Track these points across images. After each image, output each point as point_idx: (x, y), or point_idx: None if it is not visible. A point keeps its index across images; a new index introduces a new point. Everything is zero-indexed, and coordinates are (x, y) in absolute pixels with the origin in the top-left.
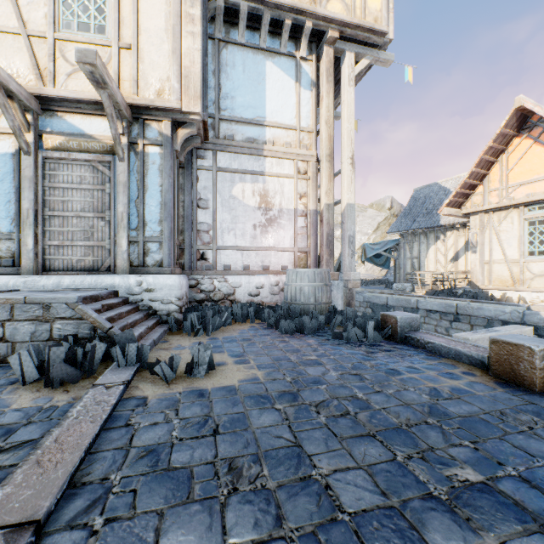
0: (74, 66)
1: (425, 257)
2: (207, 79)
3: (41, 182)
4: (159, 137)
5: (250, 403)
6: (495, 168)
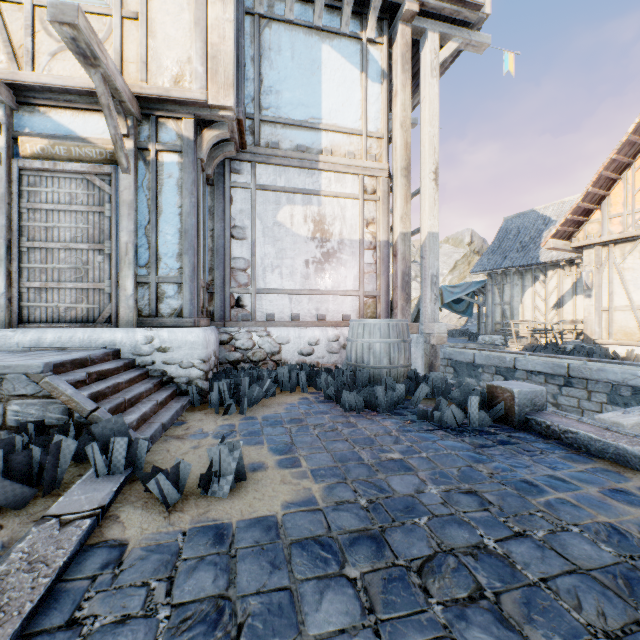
0: (60, 43)
1: (519, 303)
2: (244, 66)
3: (16, 201)
4: (177, 140)
5: (301, 562)
6: (617, 188)
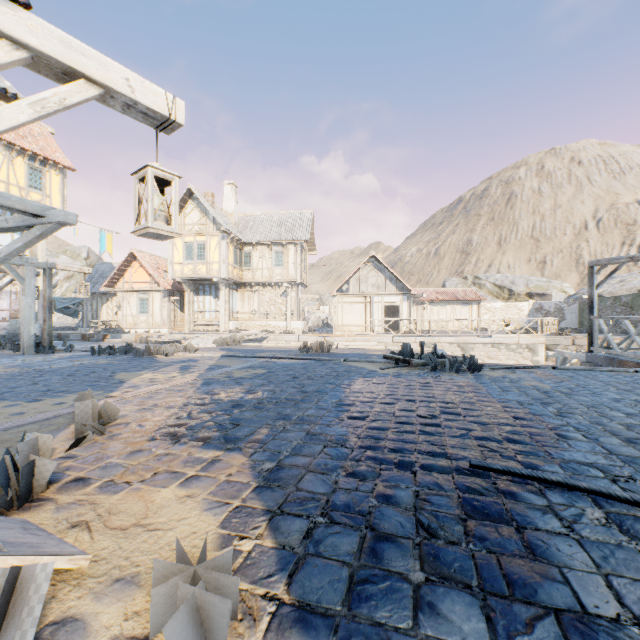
0: None
1: (101, 311)
2: None
3: None
4: None
5: None
6: (128, 272)
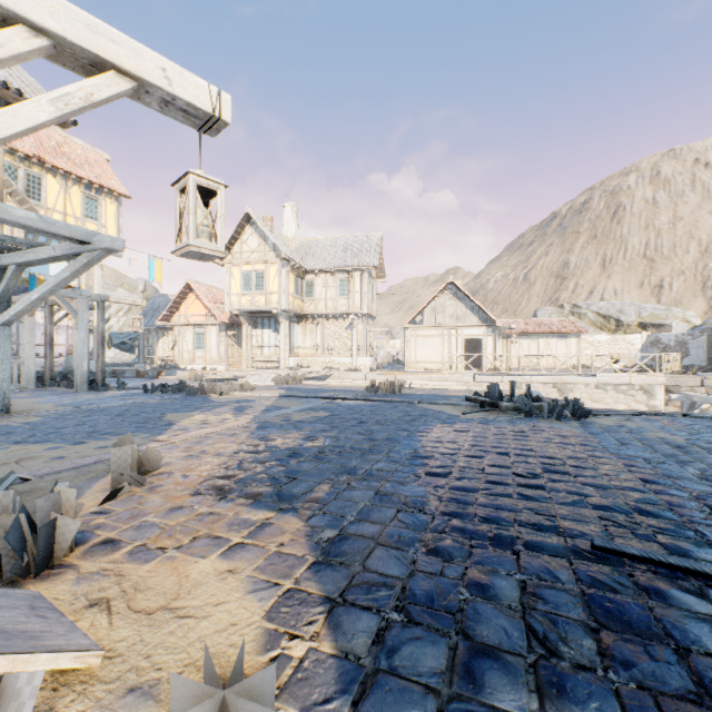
0: None
1: (157, 347)
2: None
3: None
4: None
5: None
6: (184, 305)
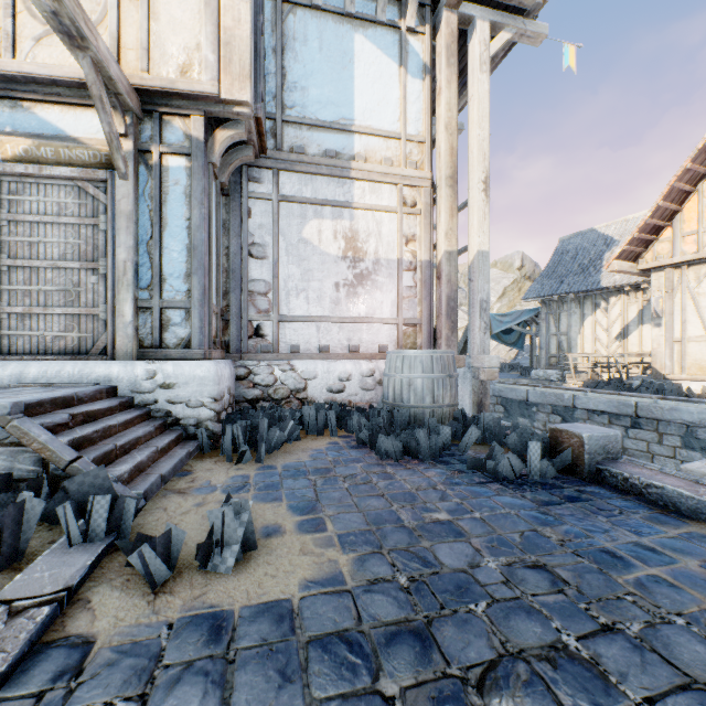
0: (46, 26)
1: (578, 334)
2: (264, 56)
3: None
4: (185, 142)
5: (321, 670)
6: (691, 202)
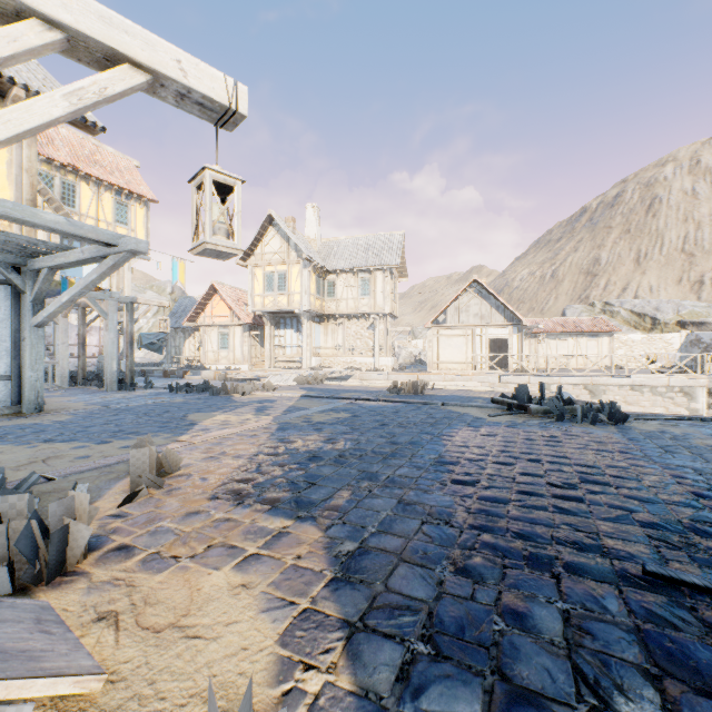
0: None
1: (184, 347)
2: None
3: None
4: None
5: None
6: (209, 306)
